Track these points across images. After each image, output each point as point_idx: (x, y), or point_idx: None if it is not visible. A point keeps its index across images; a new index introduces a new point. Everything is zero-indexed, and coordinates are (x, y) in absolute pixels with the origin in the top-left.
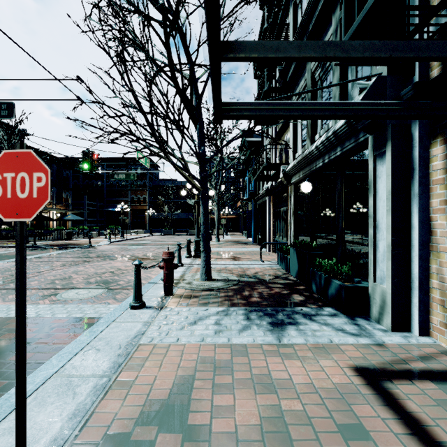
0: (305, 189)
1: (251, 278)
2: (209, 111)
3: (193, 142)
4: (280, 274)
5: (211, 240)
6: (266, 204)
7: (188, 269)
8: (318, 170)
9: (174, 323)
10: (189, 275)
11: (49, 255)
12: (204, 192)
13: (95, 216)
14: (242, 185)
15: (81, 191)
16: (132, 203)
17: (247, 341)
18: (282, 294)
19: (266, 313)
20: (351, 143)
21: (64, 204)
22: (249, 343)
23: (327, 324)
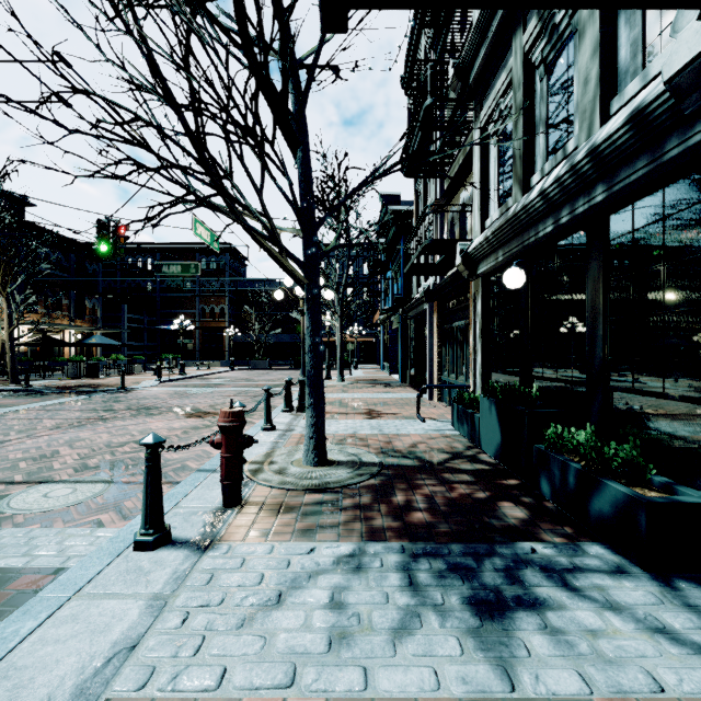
0: (513, 282)
1: (406, 458)
2: (326, 158)
3: (286, 178)
4: (460, 447)
5: (331, 379)
6: (424, 318)
7: (283, 436)
8: (541, 243)
9: (227, 603)
10: (284, 451)
11: (42, 407)
12: (311, 287)
13: (141, 338)
14: (381, 288)
15: (117, 297)
16: (202, 318)
17: (418, 683)
18: (476, 500)
19: (453, 565)
20: (639, 168)
21: (89, 319)
22: (425, 693)
23: (616, 606)
